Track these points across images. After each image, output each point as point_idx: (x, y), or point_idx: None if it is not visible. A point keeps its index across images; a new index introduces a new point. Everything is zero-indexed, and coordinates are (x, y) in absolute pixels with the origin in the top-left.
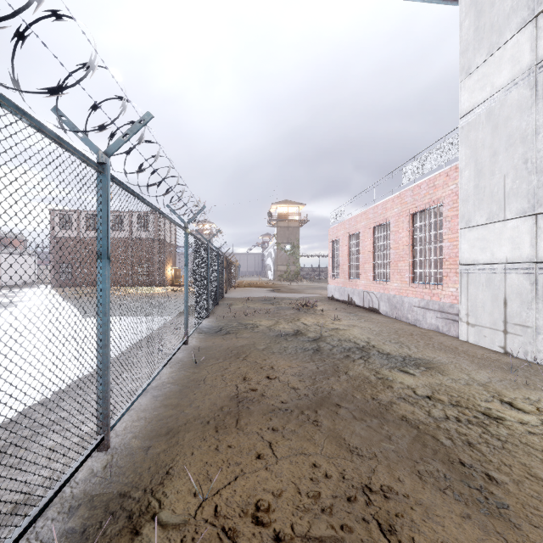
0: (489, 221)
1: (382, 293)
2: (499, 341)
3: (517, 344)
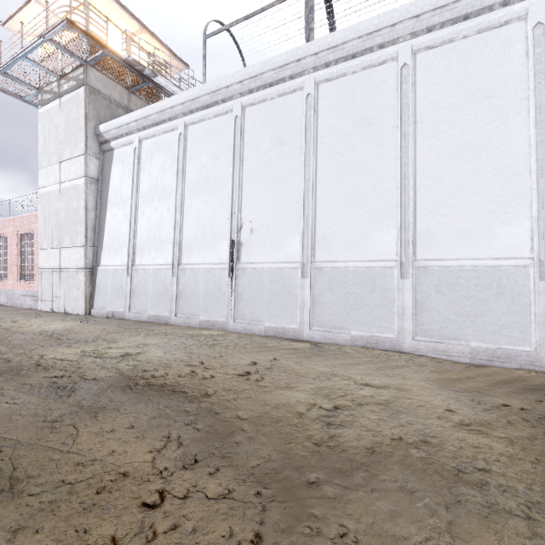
0: (48, 248)
1: (2, 289)
2: (51, 306)
3: (56, 305)
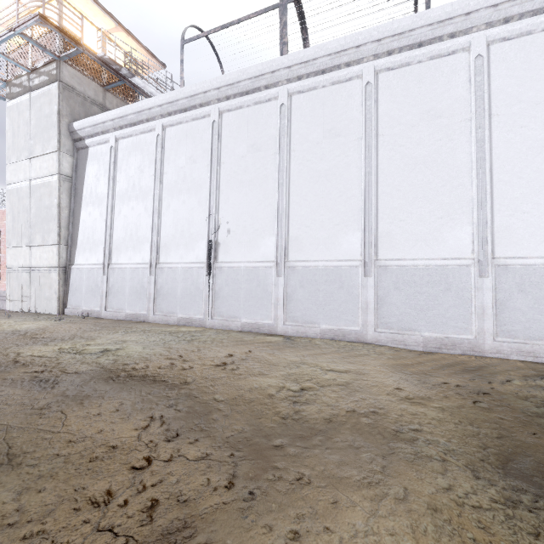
0: (18, 246)
1: None
2: (21, 306)
3: (26, 305)
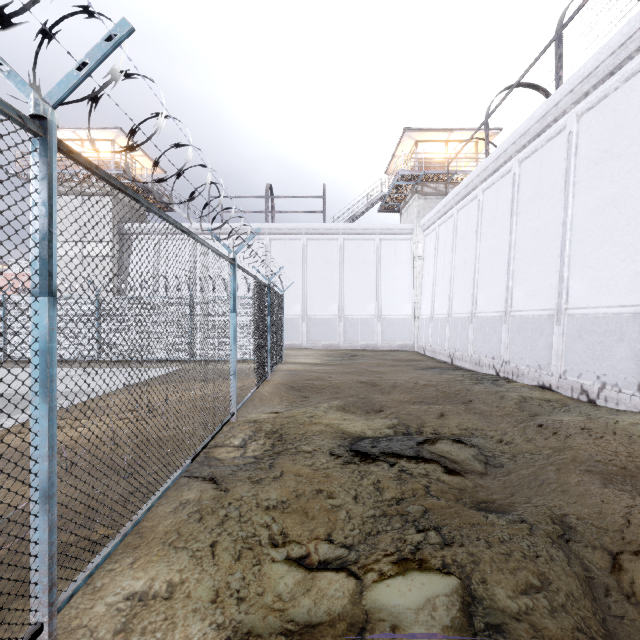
0: None
1: None
2: None
3: None
